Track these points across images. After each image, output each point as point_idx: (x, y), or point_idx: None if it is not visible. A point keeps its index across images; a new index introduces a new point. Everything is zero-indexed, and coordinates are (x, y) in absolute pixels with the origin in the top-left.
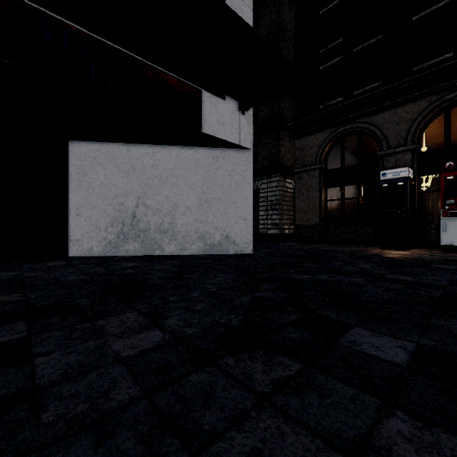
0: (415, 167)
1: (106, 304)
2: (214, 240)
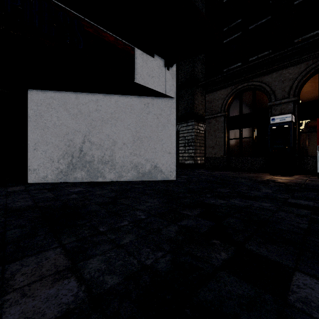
0: (296, 114)
1: (34, 237)
2: (145, 169)
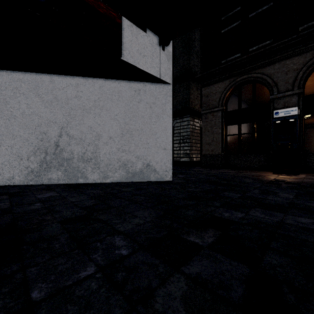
0: (301, 107)
1: None
2: (136, 168)
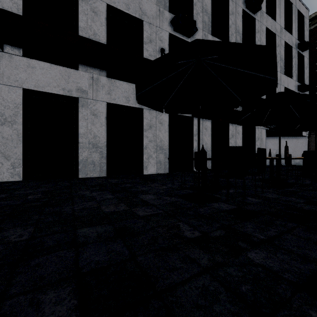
0: None
1: None
2: (297, 161)
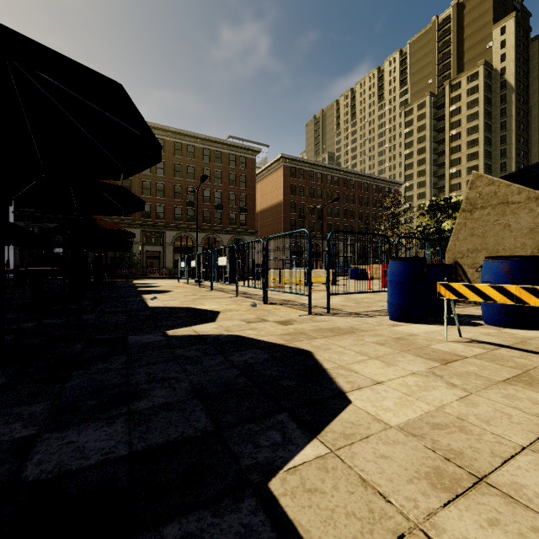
0: (67, 248)
1: None
2: None
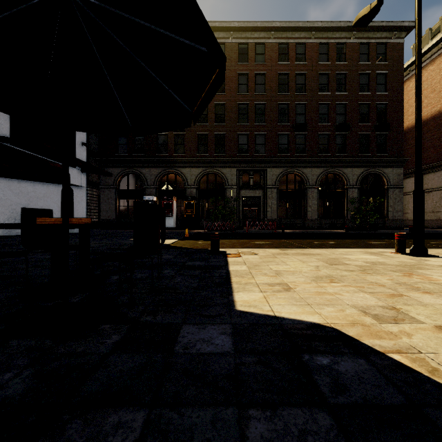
0: (157, 195)
1: None
2: None
